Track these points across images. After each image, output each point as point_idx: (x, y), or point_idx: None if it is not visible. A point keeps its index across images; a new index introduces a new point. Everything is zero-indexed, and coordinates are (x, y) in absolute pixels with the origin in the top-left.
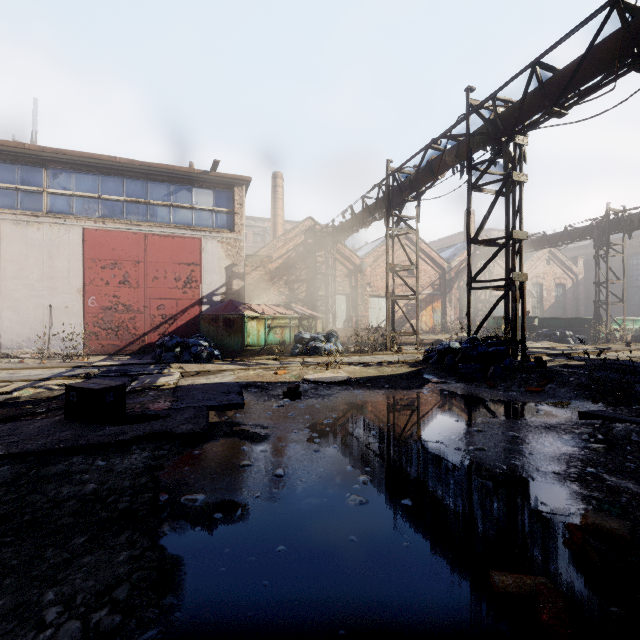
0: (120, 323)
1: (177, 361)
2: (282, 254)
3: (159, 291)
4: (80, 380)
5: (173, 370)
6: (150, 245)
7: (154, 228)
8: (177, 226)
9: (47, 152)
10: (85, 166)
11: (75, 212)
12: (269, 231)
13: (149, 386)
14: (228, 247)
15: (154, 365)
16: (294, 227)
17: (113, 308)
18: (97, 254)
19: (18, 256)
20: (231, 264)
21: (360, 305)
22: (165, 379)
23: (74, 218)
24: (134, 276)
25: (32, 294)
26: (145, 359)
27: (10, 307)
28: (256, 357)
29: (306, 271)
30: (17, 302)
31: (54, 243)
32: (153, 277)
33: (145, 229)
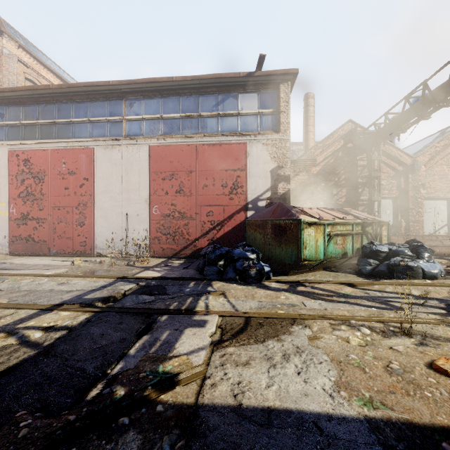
0: (176, 229)
1: (220, 278)
2: (320, 161)
3: (208, 198)
4: (81, 318)
5: (211, 299)
6: (200, 155)
7: (204, 138)
8: (224, 134)
9: (124, 85)
10: (151, 92)
11: (144, 133)
12: (296, 152)
13: (146, 379)
14: (273, 149)
15: (194, 282)
16: (332, 133)
17: (171, 215)
18: (159, 167)
19: (106, 174)
20: (276, 167)
21: (411, 209)
22: (189, 341)
23: (143, 138)
24: (187, 185)
25: (115, 205)
26: (190, 269)
27: (101, 216)
28: (311, 272)
29: (345, 176)
30: (106, 211)
31: (129, 161)
32: (203, 185)
33: (196, 140)
